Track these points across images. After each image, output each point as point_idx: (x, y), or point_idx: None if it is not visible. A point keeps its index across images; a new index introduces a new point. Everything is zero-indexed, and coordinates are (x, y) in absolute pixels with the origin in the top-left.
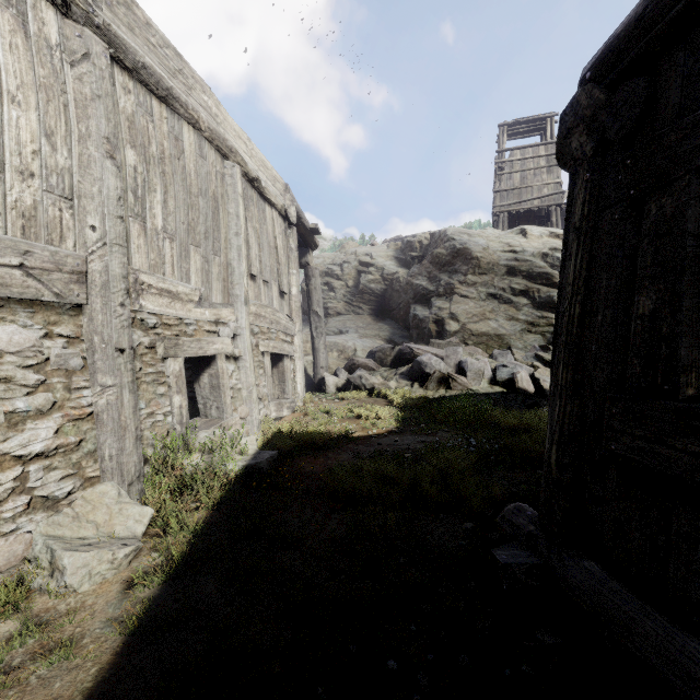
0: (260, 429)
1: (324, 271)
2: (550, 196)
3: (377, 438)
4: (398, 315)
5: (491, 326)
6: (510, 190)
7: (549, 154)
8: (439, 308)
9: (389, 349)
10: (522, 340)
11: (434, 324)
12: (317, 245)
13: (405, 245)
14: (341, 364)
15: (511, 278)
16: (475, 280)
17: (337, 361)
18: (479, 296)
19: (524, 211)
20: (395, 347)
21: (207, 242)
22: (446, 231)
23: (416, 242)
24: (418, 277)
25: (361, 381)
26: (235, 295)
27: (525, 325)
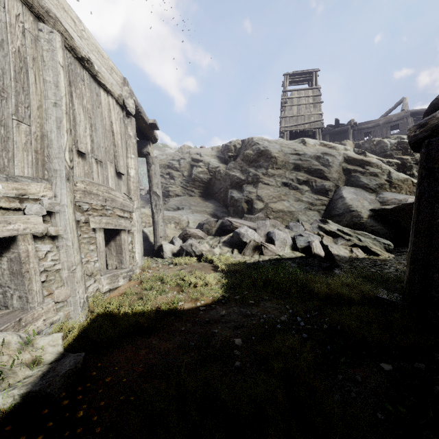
0: (86, 307)
1: (166, 165)
2: (315, 122)
3: (205, 310)
4: (219, 197)
5: (285, 205)
6: (291, 117)
7: (315, 95)
8: (249, 192)
9: (214, 222)
10: (306, 215)
11: (246, 203)
12: (157, 139)
13: (224, 148)
14: (177, 233)
15: (297, 172)
16: (273, 173)
17: (174, 231)
18: (276, 184)
19: (299, 131)
20: (218, 220)
21: (4, 102)
22: (253, 138)
23: (232, 146)
24: (233, 170)
25: (192, 248)
26: (53, 170)
27: (307, 204)
